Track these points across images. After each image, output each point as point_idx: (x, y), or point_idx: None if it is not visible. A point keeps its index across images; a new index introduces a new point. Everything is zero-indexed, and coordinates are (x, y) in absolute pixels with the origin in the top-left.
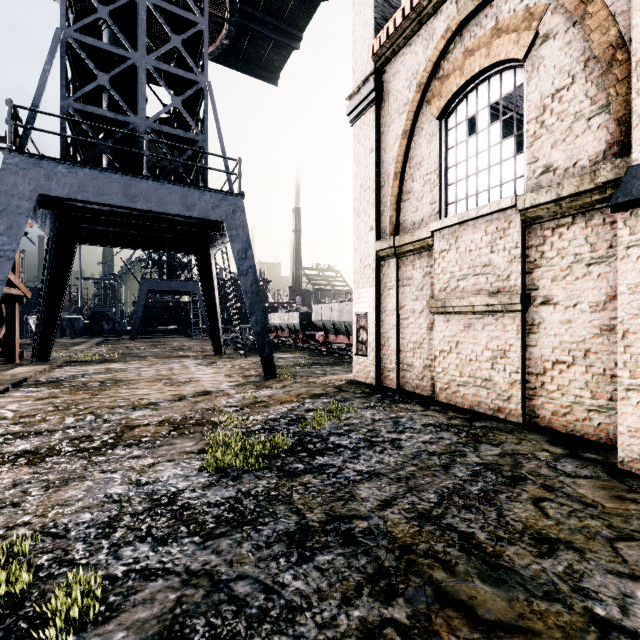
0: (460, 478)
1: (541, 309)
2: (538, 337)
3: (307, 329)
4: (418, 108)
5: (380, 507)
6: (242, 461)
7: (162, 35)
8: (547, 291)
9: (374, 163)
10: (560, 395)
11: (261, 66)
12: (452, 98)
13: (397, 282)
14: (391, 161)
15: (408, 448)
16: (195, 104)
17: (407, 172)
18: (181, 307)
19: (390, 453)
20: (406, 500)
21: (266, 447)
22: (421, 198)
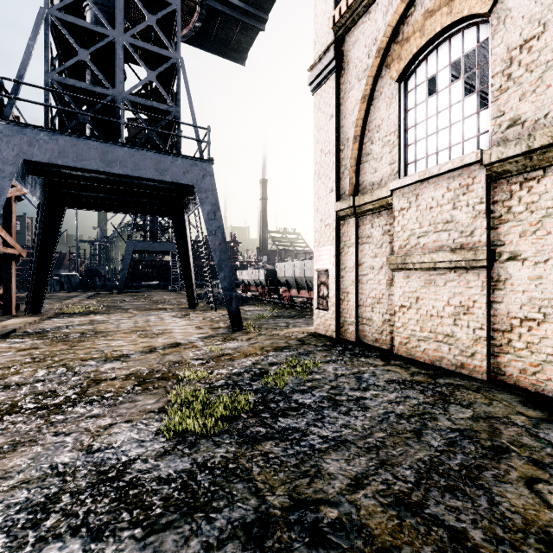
0: (435, 448)
1: (508, 265)
2: (504, 293)
3: (272, 284)
4: (377, 73)
5: (350, 488)
6: (200, 424)
7: (141, 19)
8: (514, 247)
9: (334, 128)
10: (529, 353)
11: (230, 47)
12: (412, 60)
13: (356, 240)
14: (351, 125)
15: (374, 409)
16: (169, 80)
17: (366, 135)
18: (163, 265)
19: (356, 415)
20: (379, 478)
21: (227, 407)
22: (380, 159)
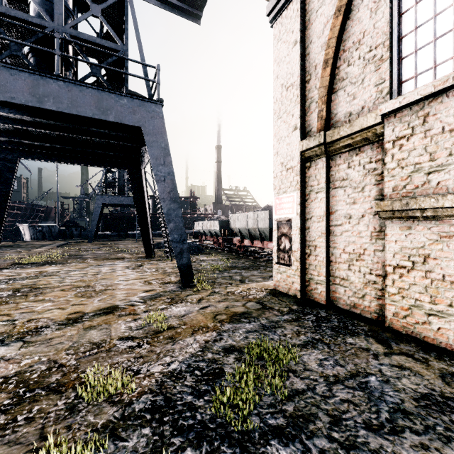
0: None
1: None
2: None
3: (226, 234)
4: None
5: None
6: None
7: None
8: None
9: (299, 55)
10: None
11: (185, 5)
12: None
13: (327, 184)
14: (319, 49)
15: None
16: (120, 23)
17: (340, 57)
18: (131, 217)
19: None
20: None
21: None
22: (361, 82)
